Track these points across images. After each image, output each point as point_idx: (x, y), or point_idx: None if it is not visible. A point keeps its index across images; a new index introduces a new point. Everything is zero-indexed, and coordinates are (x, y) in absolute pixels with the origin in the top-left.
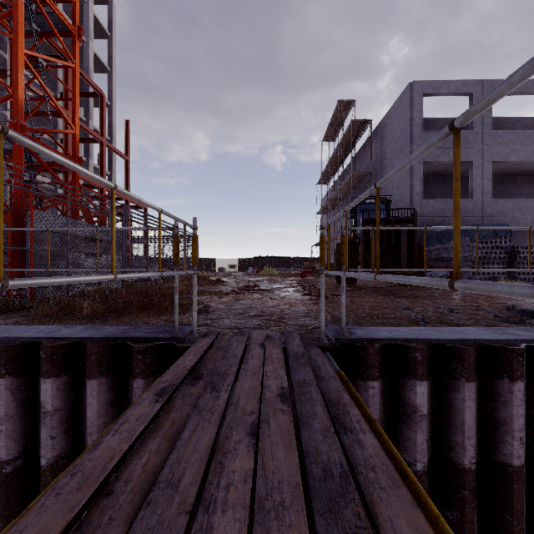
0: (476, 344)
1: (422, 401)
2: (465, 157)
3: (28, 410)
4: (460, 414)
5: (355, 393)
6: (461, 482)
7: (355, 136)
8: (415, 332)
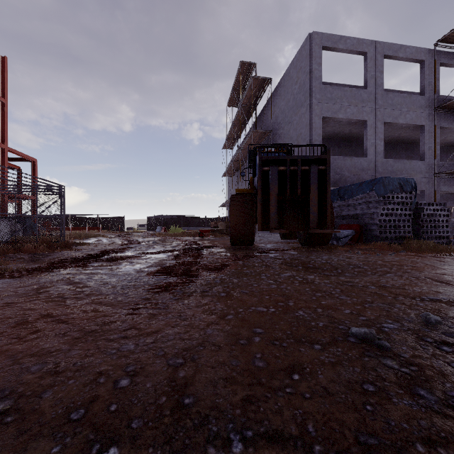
0: None
1: None
2: (361, 115)
3: None
4: None
5: None
6: None
7: (256, 96)
8: None
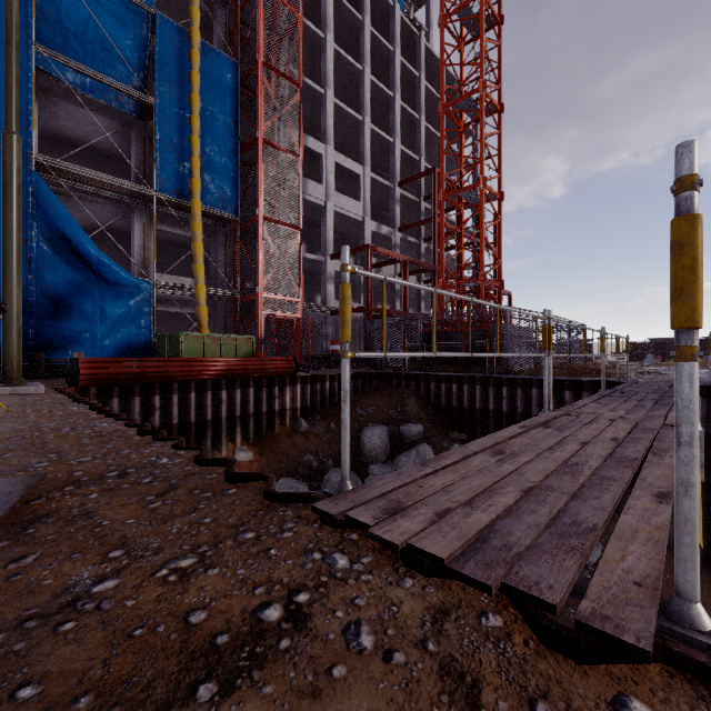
0: None
1: None
2: None
3: (557, 402)
4: None
5: None
6: None
7: None
8: None
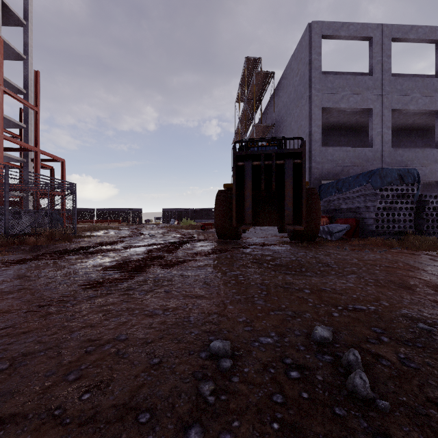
0: None
1: None
2: (365, 103)
3: None
4: None
5: None
6: None
7: (261, 91)
8: None
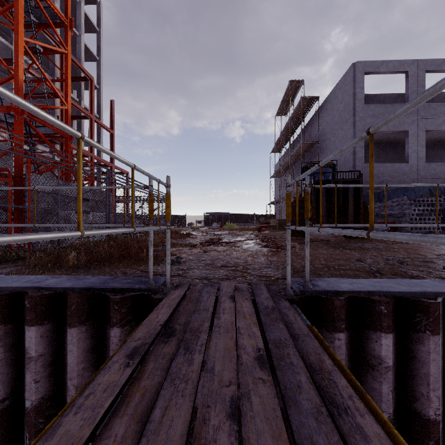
0: (440, 297)
1: (387, 353)
2: (402, 127)
3: (15, 355)
4: (424, 366)
5: (334, 354)
6: (426, 433)
7: (304, 110)
8: (375, 284)
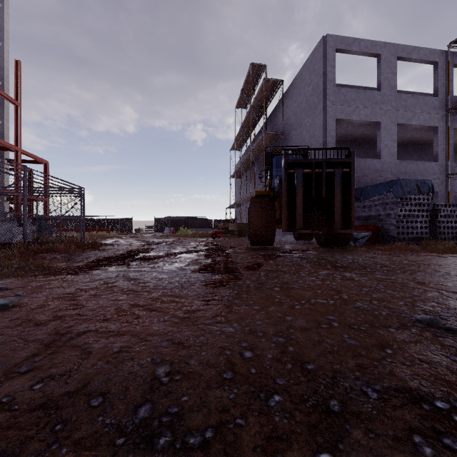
0: None
1: None
2: (374, 117)
3: None
4: None
5: None
6: None
7: (267, 98)
8: None
